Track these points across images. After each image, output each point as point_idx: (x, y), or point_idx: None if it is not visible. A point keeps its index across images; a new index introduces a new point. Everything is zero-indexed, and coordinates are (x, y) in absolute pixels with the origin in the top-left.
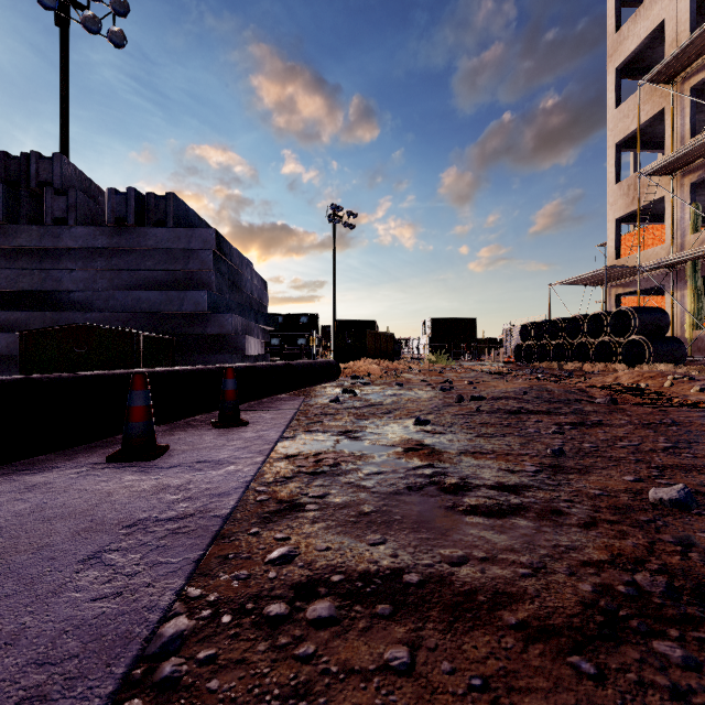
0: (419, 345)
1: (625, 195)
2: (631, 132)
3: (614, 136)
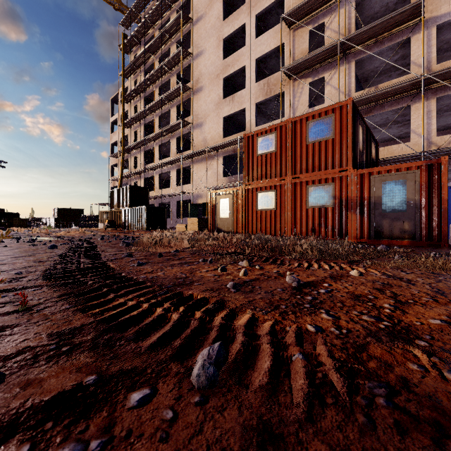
0: (50, 221)
1: (112, 181)
2: (114, 164)
3: (111, 163)
